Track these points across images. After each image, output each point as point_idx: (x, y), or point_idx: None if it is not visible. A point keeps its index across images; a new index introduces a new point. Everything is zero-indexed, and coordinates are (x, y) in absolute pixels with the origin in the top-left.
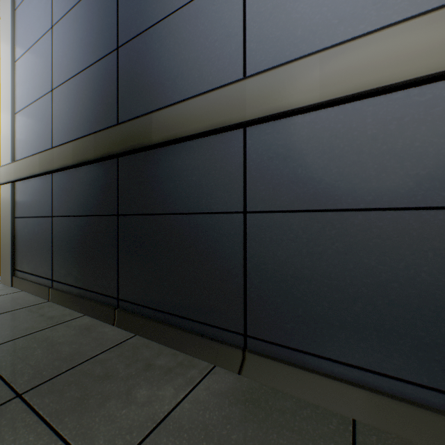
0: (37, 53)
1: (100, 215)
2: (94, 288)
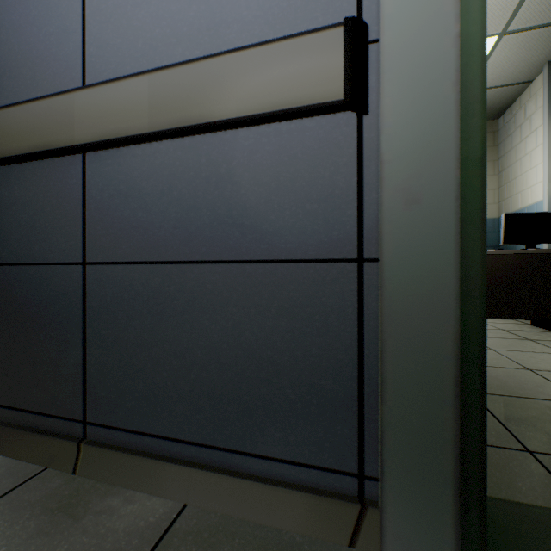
0: None
1: None
2: None
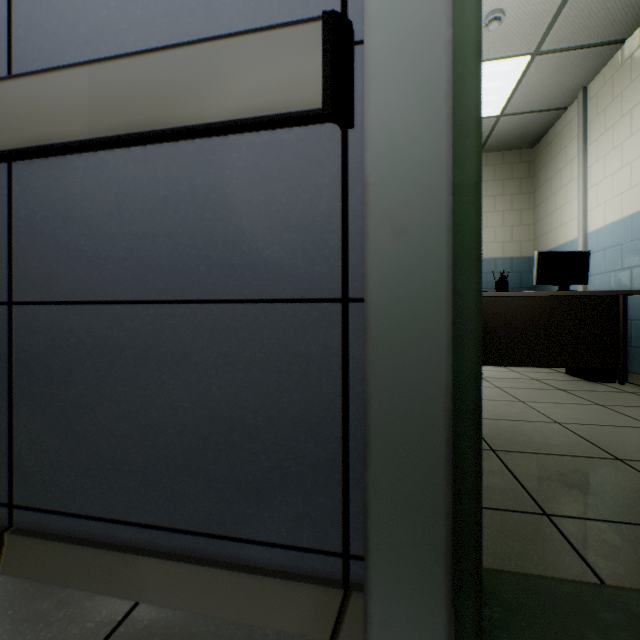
0: None
1: None
2: None
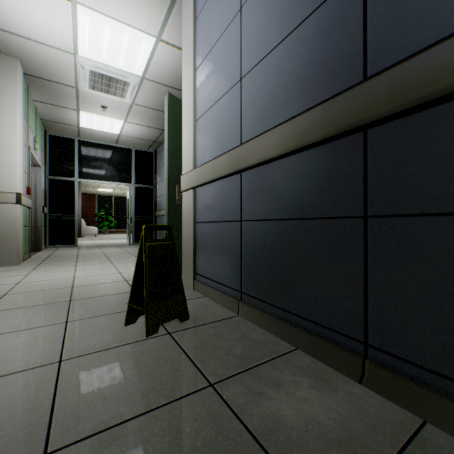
0: (221, 49)
1: (323, 217)
2: (310, 316)
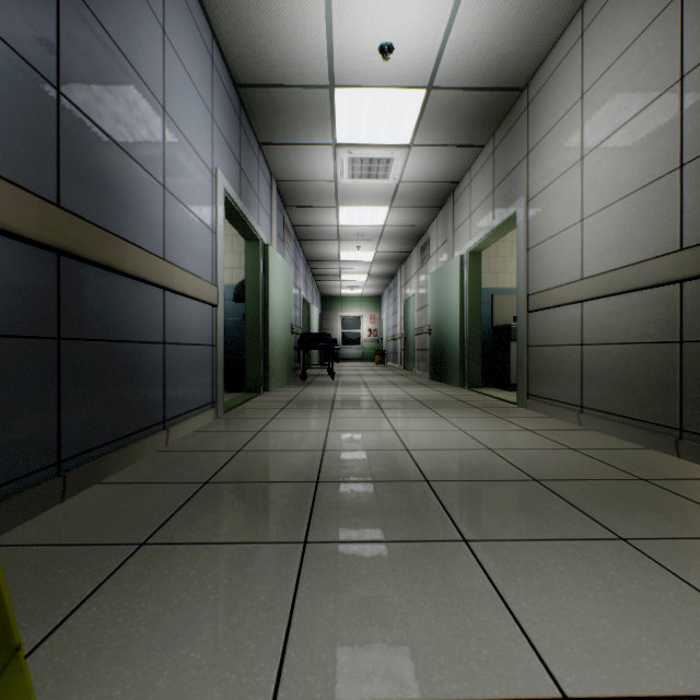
0: None
1: (18, 335)
2: None
